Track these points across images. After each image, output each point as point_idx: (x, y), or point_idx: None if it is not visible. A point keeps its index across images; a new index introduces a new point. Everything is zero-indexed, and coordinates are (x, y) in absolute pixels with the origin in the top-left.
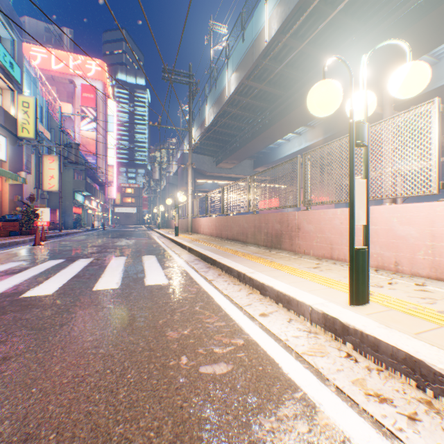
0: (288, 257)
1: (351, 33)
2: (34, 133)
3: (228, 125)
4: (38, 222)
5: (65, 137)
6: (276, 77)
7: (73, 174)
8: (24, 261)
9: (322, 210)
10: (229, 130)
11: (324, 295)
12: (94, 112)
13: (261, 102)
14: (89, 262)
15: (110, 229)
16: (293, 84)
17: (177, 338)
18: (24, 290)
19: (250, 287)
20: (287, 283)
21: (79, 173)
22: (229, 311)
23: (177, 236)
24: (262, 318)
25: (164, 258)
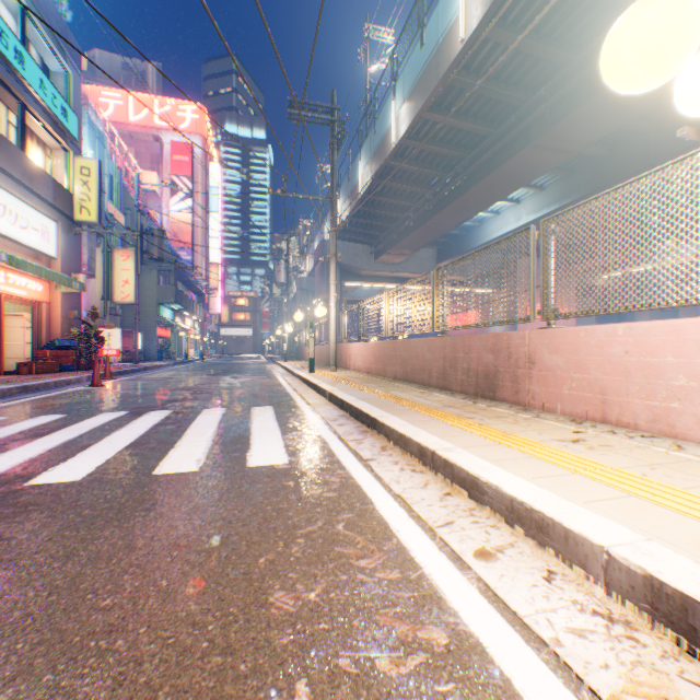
0: (513, 415)
1: (618, 12)
2: (97, 214)
3: (395, 191)
4: (104, 350)
5: (146, 222)
6: (478, 103)
7: (158, 277)
8: (65, 413)
9: (582, 327)
10: (396, 199)
11: (627, 518)
12: (189, 183)
13: (451, 149)
14: (163, 417)
15: (212, 361)
16: (508, 115)
17: (291, 614)
18: (38, 470)
19: (445, 480)
20: (528, 478)
21: (166, 276)
22: (408, 540)
23: (311, 373)
24: (482, 563)
25: (287, 412)
